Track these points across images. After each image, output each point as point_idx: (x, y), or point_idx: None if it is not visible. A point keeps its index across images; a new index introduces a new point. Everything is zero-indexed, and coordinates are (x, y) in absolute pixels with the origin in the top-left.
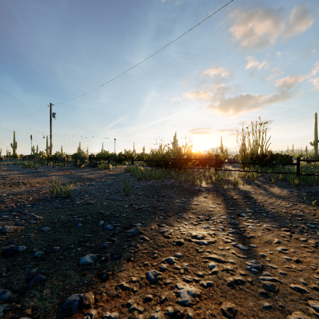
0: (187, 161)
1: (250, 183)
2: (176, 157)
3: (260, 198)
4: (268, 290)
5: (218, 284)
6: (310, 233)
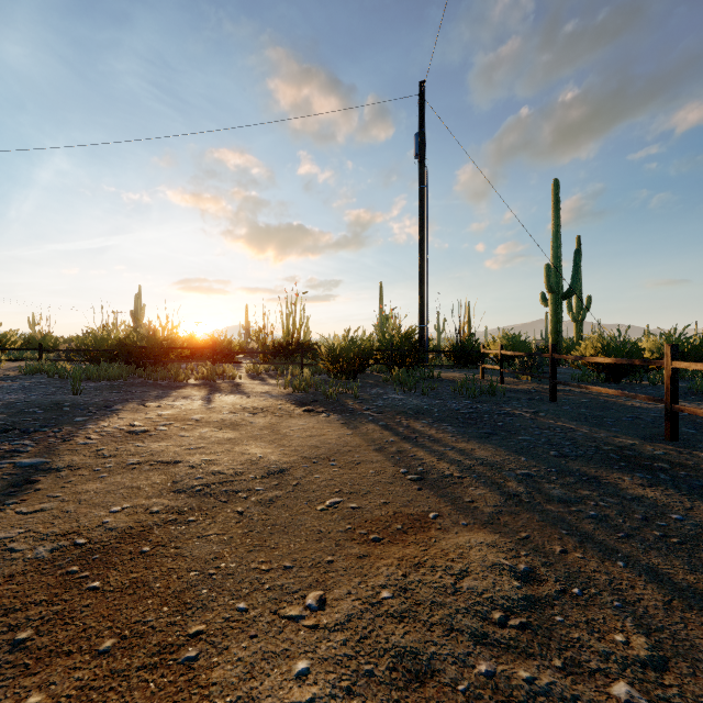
0: (168, 350)
1: (255, 377)
2: (147, 344)
3: (248, 385)
4: (209, 408)
5: (183, 410)
6: (261, 397)
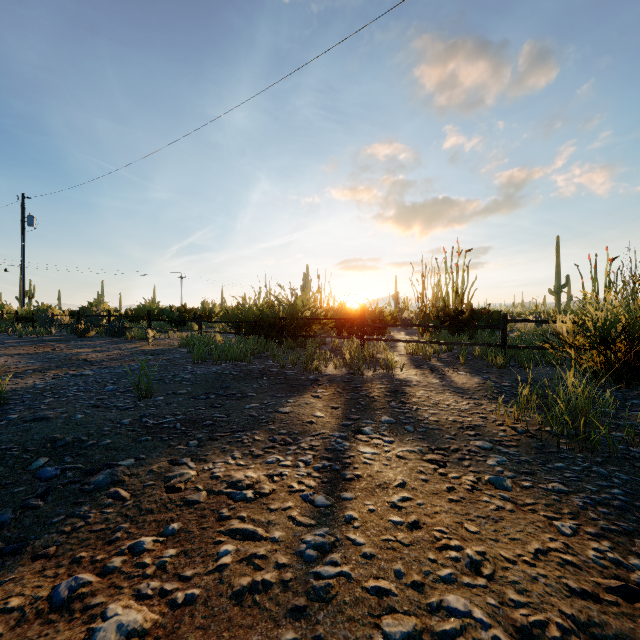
0: (308, 322)
1: (422, 364)
2: (286, 314)
3: (420, 393)
4: (314, 599)
5: (211, 596)
6: (476, 461)
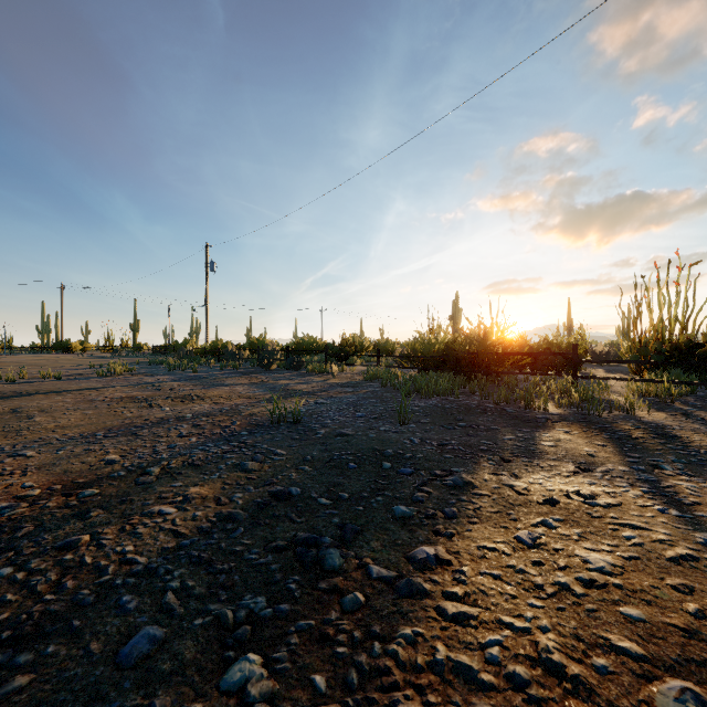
0: (504, 357)
1: (664, 407)
2: (477, 349)
3: (697, 438)
4: None
5: (649, 557)
6: None
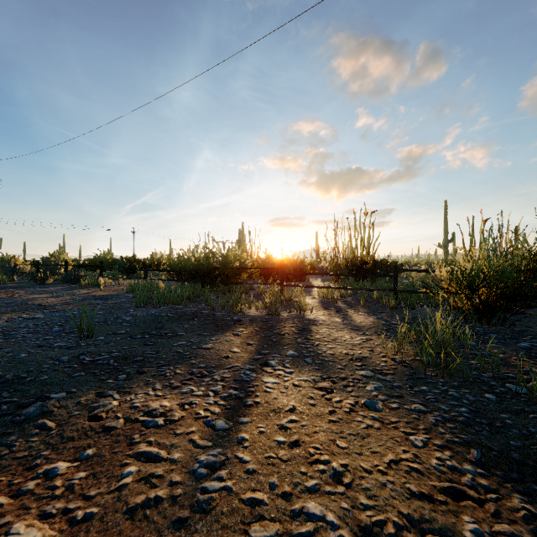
0: (238, 271)
1: (330, 306)
2: (219, 264)
3: (323, 331)
4: (196, 511)
5: (107, 513)
6: (357, 387)
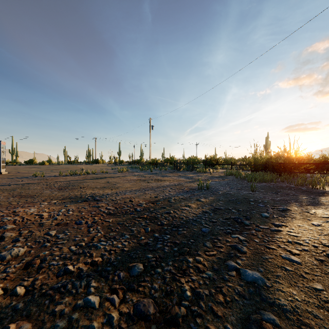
0: (299, 165)
1: None
2: (284, 161)
3: None
4: None
5: None
6: None
